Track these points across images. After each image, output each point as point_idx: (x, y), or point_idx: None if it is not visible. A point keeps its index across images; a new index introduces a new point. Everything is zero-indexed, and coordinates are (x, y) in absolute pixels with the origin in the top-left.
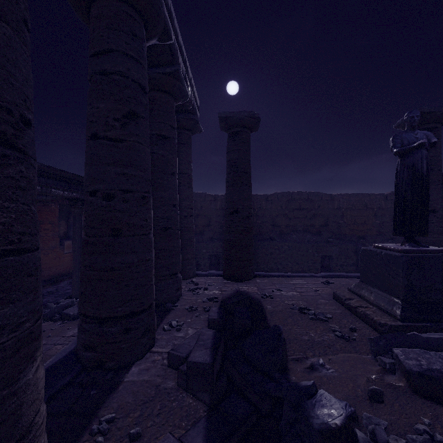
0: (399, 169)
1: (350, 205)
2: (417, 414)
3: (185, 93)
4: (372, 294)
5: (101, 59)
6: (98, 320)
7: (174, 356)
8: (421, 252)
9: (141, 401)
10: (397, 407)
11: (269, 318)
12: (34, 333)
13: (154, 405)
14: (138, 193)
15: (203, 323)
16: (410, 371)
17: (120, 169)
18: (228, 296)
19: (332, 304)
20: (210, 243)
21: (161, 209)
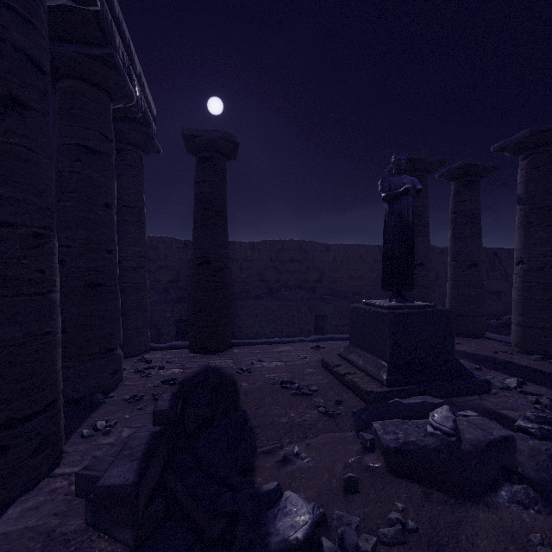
0: (387, 216)
1: (346, 257)
2: (391, 500)
3: (127, 92)
4: (361, 358)
5: None
6: None
7: (85, 478)
8: (407, 309)
9: None
10: (373, 495)
11: (242, 400)
12: None
13: None
14: (24, 228)
15: (148, 418)
16: (387, 448)
17: None
18: (192, 375)
19: (320, 373)
20: (176, 304)
21: (87, 256)
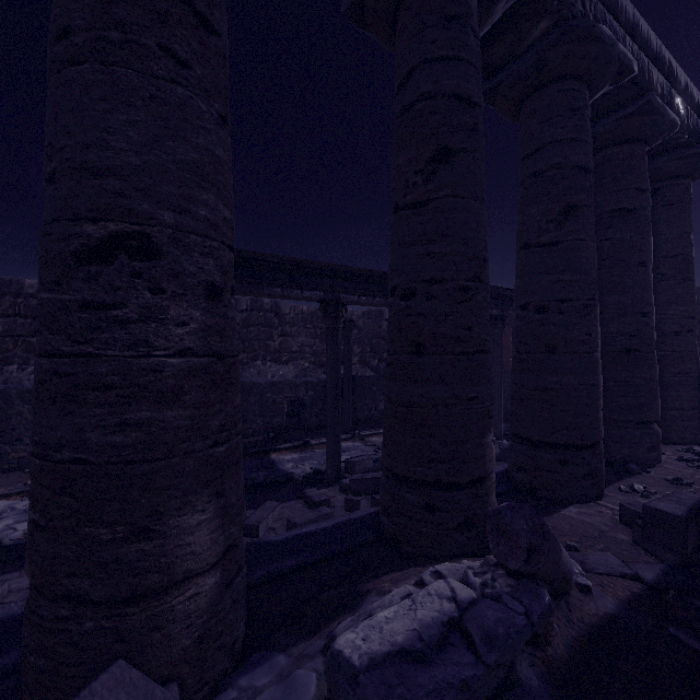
0: None
1: None
2: None
3: (667, 126)
4: None
5: (532, 160)
6: (530, 443)
7: (629, 510)
8: None
9: (580, 533)
10: None
11: None
12: (490, 412)
13: (596, 542)
14: (577, 302)
15: None
16: None
17: (555, 276)
18: None
19: None
20: None
21: (618, 321)
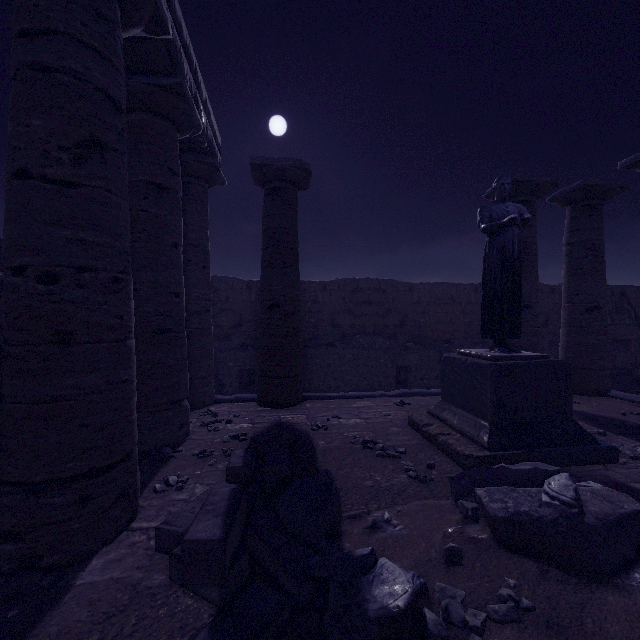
0: (488, 251)
1: (433, 299)
2: (501, 575)
3: (194, 122)
4: (456, 416)
5: (35, 43)
6: (29, 487)
7: (166, 532)
8: (513, 360)
9: (103, 615)
10: (479, 568)
11: (320, 460)
12: None
13: (126, 619)
14: (105, 273)
15: (220, 475)
16: (495, 517)
17: (72, 231)
18: (263, 431)
19: (407, 432)
20: (239, 352)
21: (154, 300)
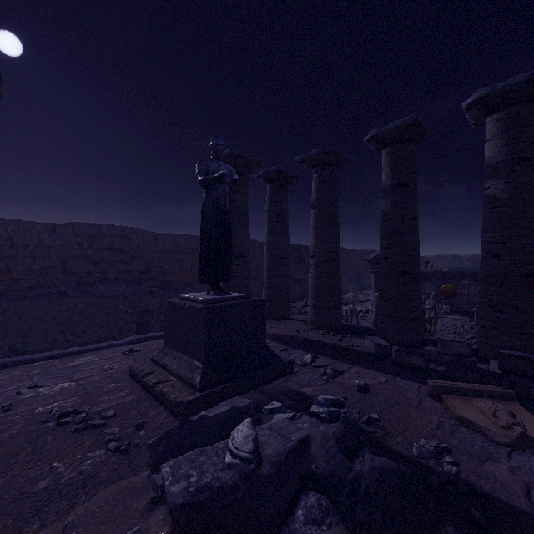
0: (205, 202)
1: (177, 248)
2: None
3: None
4: (176, 361)
5: None
6: None
7: None
8: (224, 301)
9: None
10: None
11: None
12: None
13: None
14: None
15: None
16: (173, 507)
17: None
18: None
19: (125, 387)
20: None
21: None
